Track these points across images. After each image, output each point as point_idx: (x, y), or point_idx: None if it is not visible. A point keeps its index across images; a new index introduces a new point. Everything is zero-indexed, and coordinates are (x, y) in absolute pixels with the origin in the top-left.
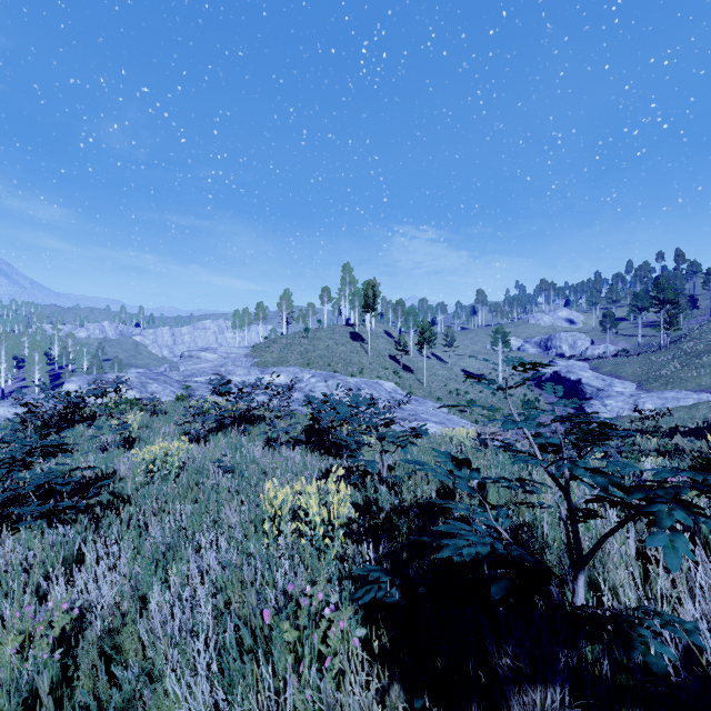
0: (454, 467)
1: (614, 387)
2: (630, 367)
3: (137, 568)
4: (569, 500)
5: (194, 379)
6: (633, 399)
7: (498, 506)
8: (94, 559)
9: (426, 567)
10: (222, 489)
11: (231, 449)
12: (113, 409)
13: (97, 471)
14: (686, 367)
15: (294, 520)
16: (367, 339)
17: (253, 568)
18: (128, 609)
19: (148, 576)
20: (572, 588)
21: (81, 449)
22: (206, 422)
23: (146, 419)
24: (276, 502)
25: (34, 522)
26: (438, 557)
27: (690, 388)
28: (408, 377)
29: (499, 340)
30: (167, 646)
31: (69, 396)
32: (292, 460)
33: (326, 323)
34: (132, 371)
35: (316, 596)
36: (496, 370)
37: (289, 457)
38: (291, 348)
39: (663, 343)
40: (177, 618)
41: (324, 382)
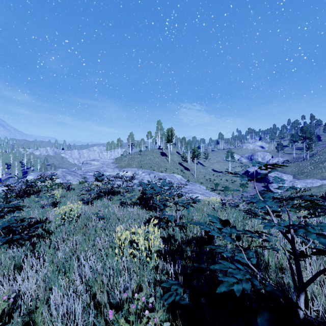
0: (222, 226)
1: (283, 177)
2: (290, 168)
3: (48, 273)
4: (294, 248)
5: (88, 173)
6: (292, 183)
7: (247, 249)
8: (31, 265)
9: (203, 280)
10: (98, 227)
11: (103, 207)
12: (49, 188)
13: (38, 218)
14: (316, 168)
15: (131, 247)
16: (168, 155)
17: (108, 275)
18: (41, 297)
19: (54, 277)
20: (296, 302)
21: (32, 207)
22: (92, 194)
23: (64, 192)
24: (122, 238)
25: (2, 245)
26: (217, 291)
27: (318, 178)
28: (187, 172)
29: (229, 156)
30: (56, 325)
31: (27, 181)
32: (132, 213)
33: (149, 148)
34: (60, 170)
35: (140, 298)
36: (227, 169)
37: (131, 211)
38: (133, 159)
39: (305, 157)
40: (65, 305)
41: (148, 175)
